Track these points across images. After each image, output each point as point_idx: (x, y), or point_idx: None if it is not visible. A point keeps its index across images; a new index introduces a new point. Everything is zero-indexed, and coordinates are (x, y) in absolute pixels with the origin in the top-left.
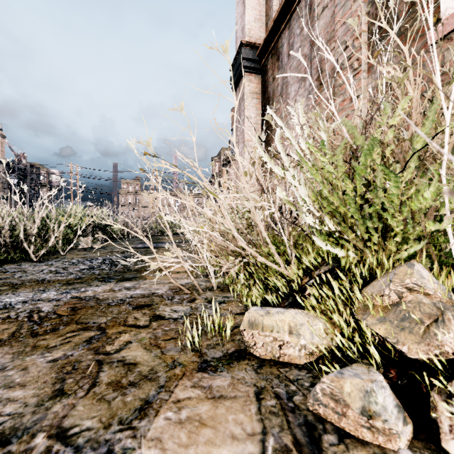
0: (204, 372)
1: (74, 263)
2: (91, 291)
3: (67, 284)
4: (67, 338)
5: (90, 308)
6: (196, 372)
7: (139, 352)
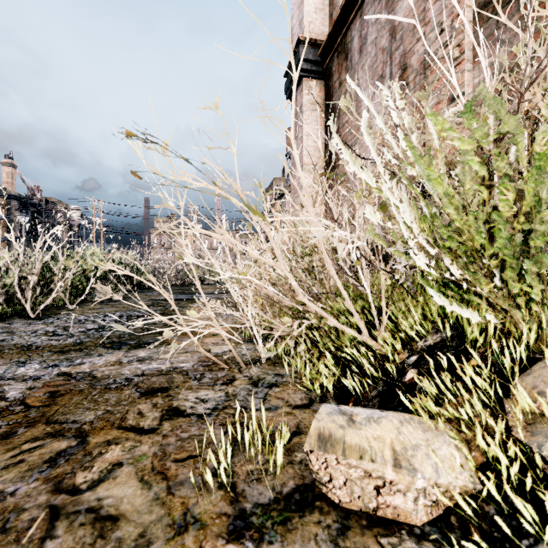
0: (238, 543)
1: (81, 321)
2: (89, 365)
3: (59, 352)
4: (21, 452)
5: (77, 393)
6: (222, 545)
7: (129, 489)
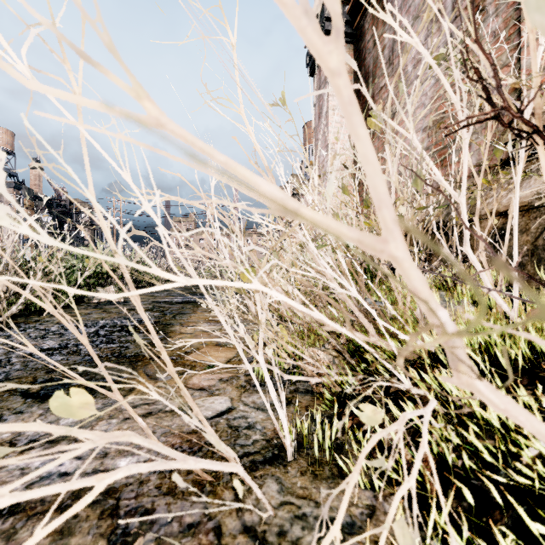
0: None
1: (46, 334)
2: None
3: None
4: None
5: None
6: None
7: None
